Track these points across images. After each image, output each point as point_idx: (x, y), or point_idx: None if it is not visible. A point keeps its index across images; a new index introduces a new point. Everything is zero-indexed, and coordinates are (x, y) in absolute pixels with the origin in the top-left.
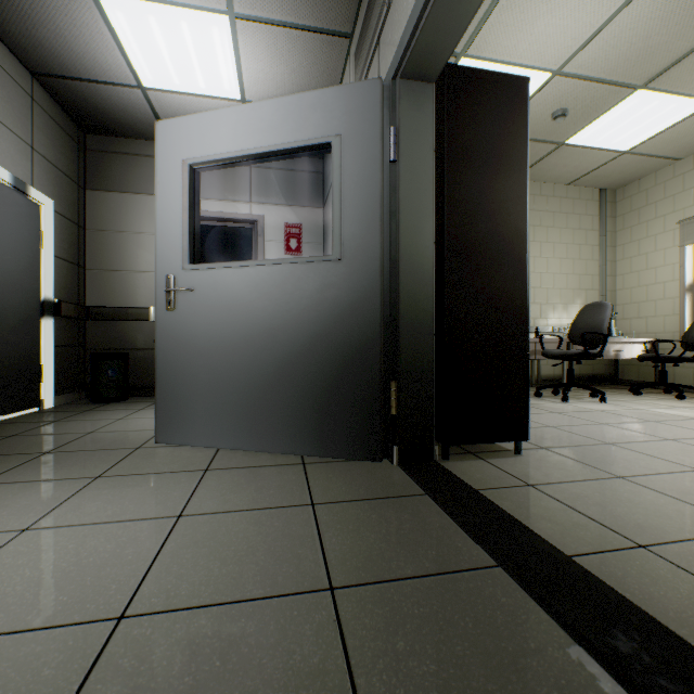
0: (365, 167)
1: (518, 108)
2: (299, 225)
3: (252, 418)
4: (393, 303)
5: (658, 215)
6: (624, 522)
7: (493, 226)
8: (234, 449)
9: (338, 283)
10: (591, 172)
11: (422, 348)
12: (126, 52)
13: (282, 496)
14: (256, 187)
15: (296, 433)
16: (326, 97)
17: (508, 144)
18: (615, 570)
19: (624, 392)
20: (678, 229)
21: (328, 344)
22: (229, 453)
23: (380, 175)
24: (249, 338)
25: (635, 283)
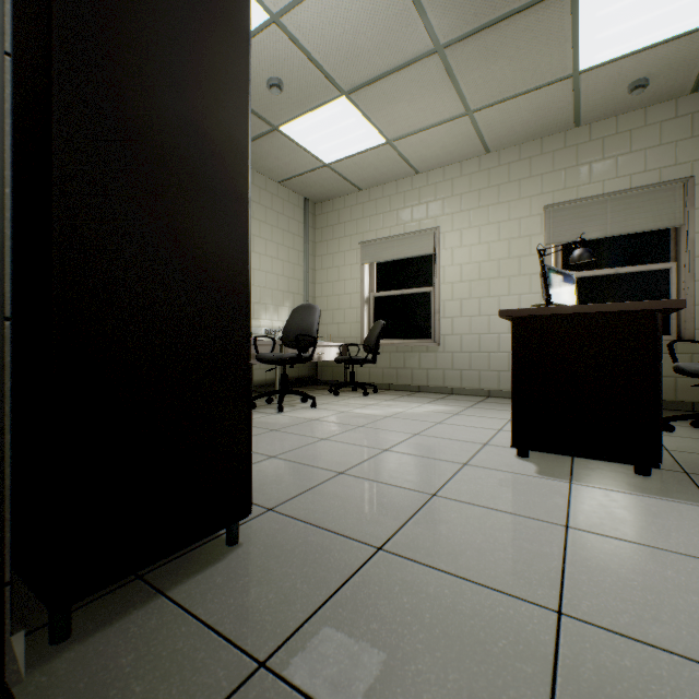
0: None
1: None
2: None
3: None
4: None
5: (347, 234)
6: None
7: (188, 106)
8: None
9: None
10: (299, 177)
11: None
12: None
13: None
14: None
15: None
16: None
17: None
18: None
19: (325, 392)
20: (360, 249)
21: None
22: None
23: None
24: None
25: (331, 292)
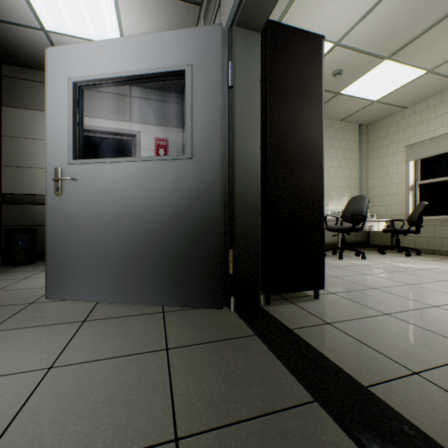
0: (210, 90)
1: (317, 57)
2: (166, 139)
3: (123, 278)
4: (230, 191)
5: (393, 142)
6: (398, 351)
7: (301, 138)
8: (110, 302)
9: (190, 176)
10: (354, 113)
11: (251, 225)
12: (29, 0)
13: (143, 342)
14: (134, 111)
15: (158, 289)
16: (181, 36)
17: (310, 81)
18: (403, 398)
19: (374, 252)
20: (405, 151)
21: (182, 221)
22: (105, 305)
23: (221, 96)
24: (122, 217)
25: (380, 184)
